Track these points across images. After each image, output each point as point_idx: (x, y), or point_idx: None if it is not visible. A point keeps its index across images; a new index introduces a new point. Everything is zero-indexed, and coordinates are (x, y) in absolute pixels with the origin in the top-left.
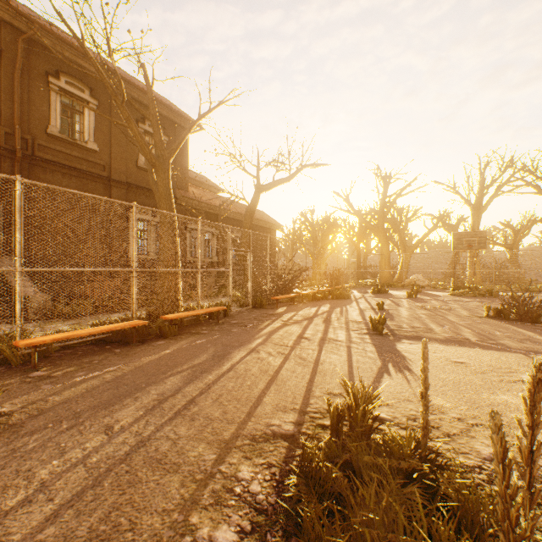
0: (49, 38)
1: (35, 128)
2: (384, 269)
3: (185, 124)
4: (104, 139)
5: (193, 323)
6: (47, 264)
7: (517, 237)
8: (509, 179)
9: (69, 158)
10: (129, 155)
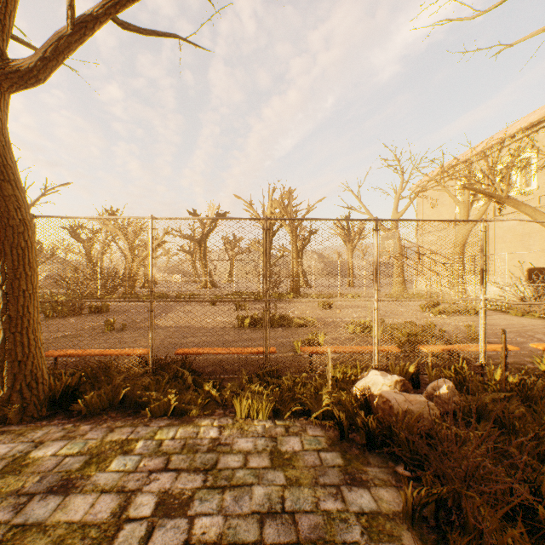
0: None
1: None
2: None
3: None
4: None
5: None
6: None
7: None
8: None
9: None
10: None
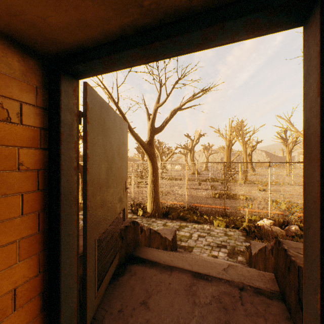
0: None
1: None
2: None
3: None
4: None
5: None
6: None
7: None
8: None
9: None
10: None
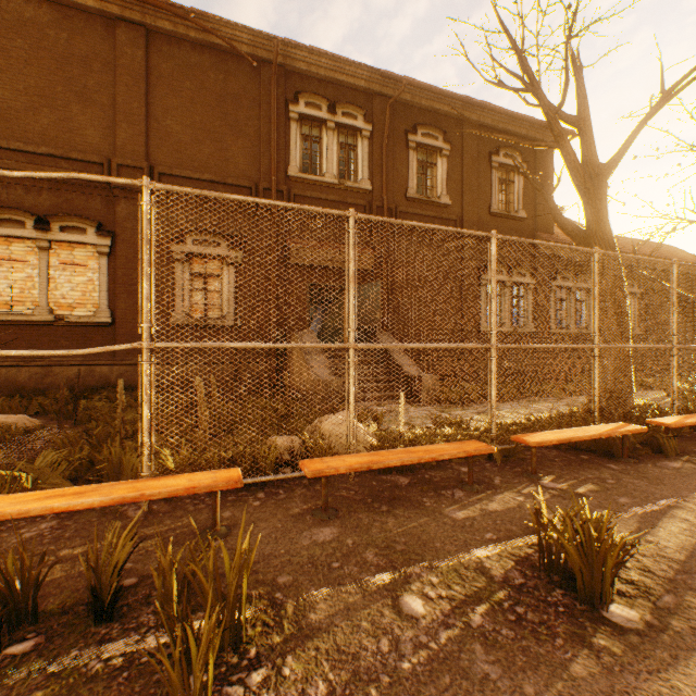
0: (409, 92)
1: (396, 195)
2: None
3: (549, 137)
4: (455, 188)
5: (675, 434)
6: (405, 341)
7: None
8: None
9: (423, 220)
10: (481, 201)
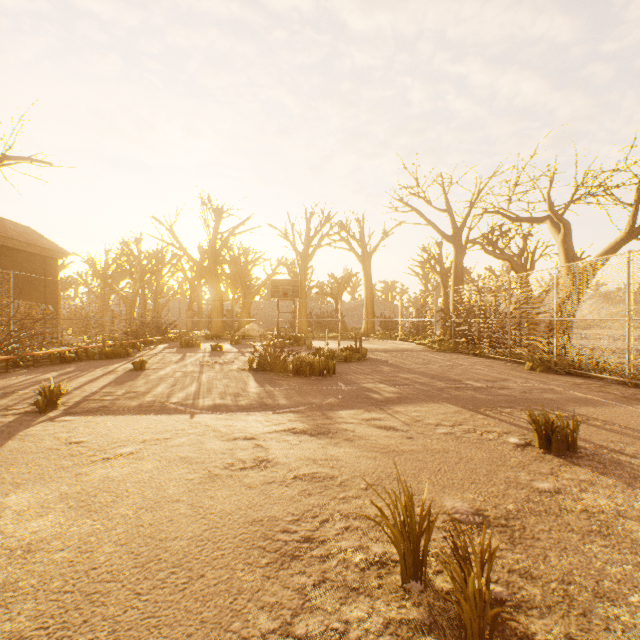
0: None
1: None
2: (217, 318)
3: None
4: None
5: None
6: None
7: (340, 289)
8: (328, 234)
9: None
10: None
